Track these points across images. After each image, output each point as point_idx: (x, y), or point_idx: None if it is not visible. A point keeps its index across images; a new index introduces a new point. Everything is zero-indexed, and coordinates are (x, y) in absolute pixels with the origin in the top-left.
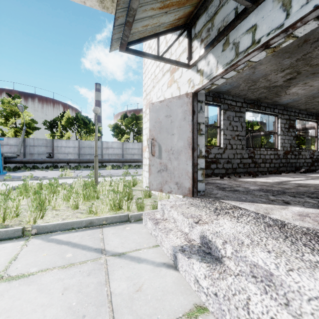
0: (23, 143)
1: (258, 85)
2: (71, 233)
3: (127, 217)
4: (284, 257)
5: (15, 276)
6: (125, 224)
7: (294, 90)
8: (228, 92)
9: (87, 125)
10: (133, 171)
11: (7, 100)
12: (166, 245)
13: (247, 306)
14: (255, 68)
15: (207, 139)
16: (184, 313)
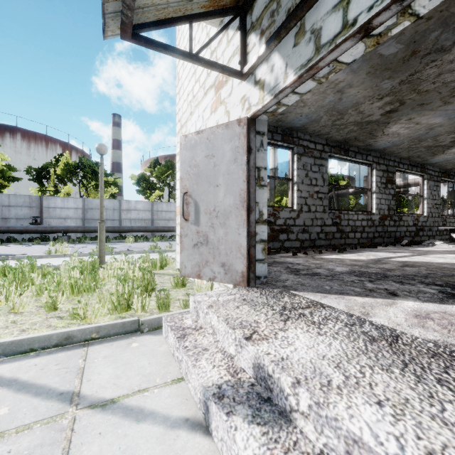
0: None
1: (347, 119)
2: (25, 360)
3: (137, 323)
4: (410, 416)
5: None
6: (132, 337)
7: (395, 129)
8: (303, 129)
9: (98, 175)
10: (167, 244)
11: None
12: (194, 382)
13: None
14: (343, 92)
15: (275, 198)
16: None
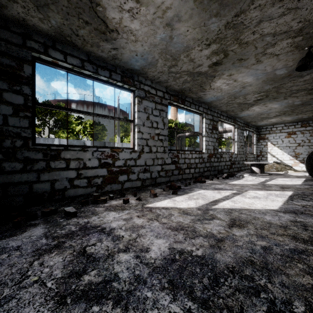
0: None
1: (181, 67)
2: None
3: None
4: None
5: None
6: None
7: (219, 84)
8: (143, 73)
9: None
10: None
11: None
12: None
13: None
14: (173, 28)
15: None
16: None
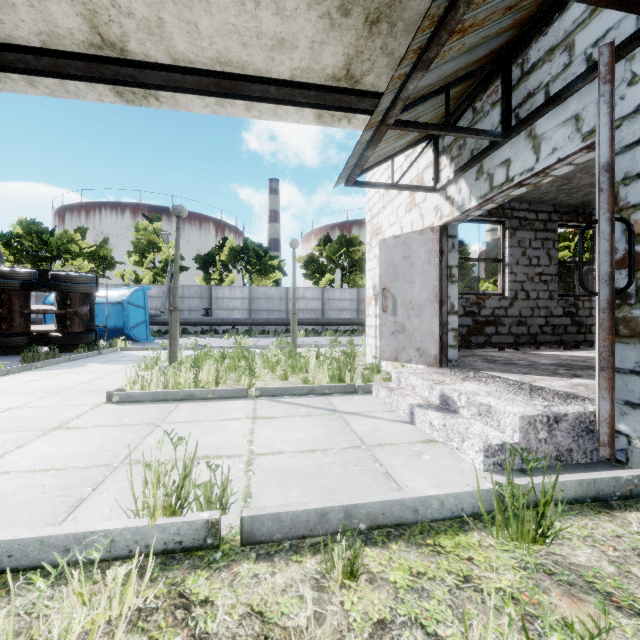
0: (168, 293)
1: (577, 183)
2: (294, 398)
3: (354, 387)
4: (511, 401)
5: (267, 417)
6: (351, 395)
7: None
8: (518, 198)
9: (262, 259)
10: (343, 339)
11: (143, 225)
12: (403, 407)
13: (467, 428)
14: None
15: (492, 277)
16: (417, 441)
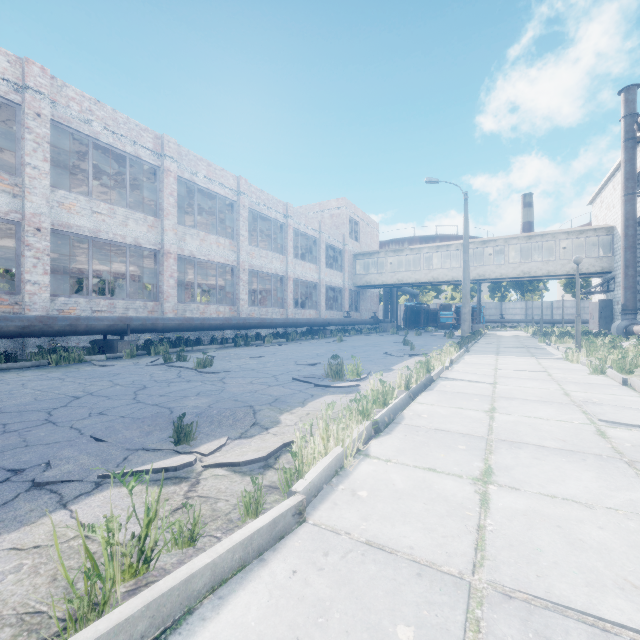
0: None
1: None
2: None
3: None
4: None
5: None
6: None
7: None
8: None
9: (532, 283)
10: None
11: None
12: None
13: None
14: None
15: None
16: None
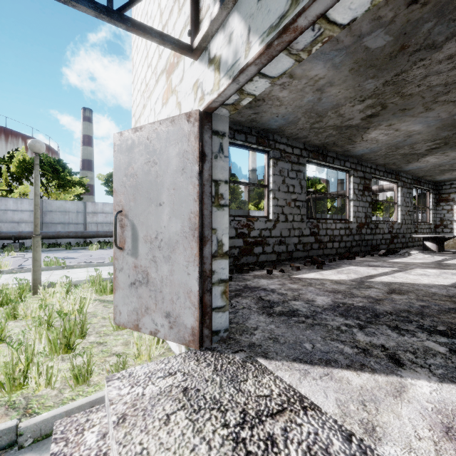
0: None
1: (326, 122)
2: None
3: (14, 432)
4: None
5: None
6: None
7: (374, 135)
8: (280, 131)
9: (60, 174)
10: None
11: None
12: None
13: None
14: (323, 91)
15: (254, 201)
16: None
